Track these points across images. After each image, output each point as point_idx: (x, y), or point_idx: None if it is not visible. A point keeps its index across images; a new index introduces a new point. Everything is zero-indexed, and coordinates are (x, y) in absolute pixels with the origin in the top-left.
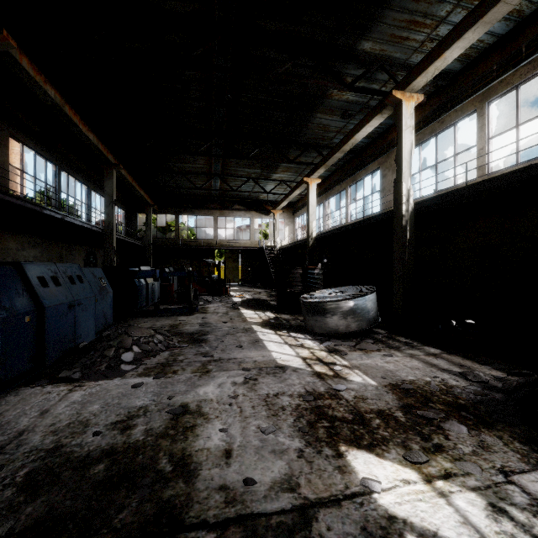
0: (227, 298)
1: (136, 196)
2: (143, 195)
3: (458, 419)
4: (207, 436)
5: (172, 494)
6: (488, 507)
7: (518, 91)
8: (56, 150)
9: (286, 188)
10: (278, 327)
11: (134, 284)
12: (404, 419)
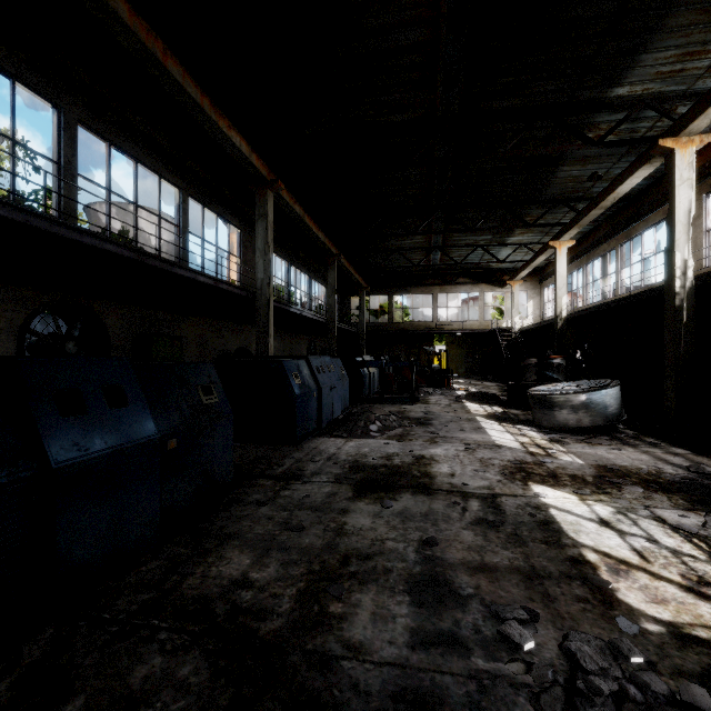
0: (449, 390)
1: (348, 278)
2: (357, 279)
3: (643, 486)
4: (439, 468)
5: (423, 481)
6: (615, 511)
7: None
8: (288, 249)
9: (527, 252)
10: (504, 420)
11: (360, 373)
12: (591, 480)
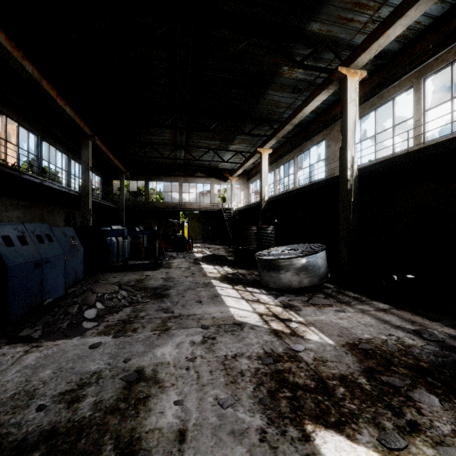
0: (190, 253)
1: (111, 164)
2: (117, 163)
3: (425, 386)
4: (160, 411)
5: None
6: None
7: (452, 67)
8: (38, 123)
9: (241, 158)
10: (235, 282)
11: (106, 242)
12: (369, 386)
